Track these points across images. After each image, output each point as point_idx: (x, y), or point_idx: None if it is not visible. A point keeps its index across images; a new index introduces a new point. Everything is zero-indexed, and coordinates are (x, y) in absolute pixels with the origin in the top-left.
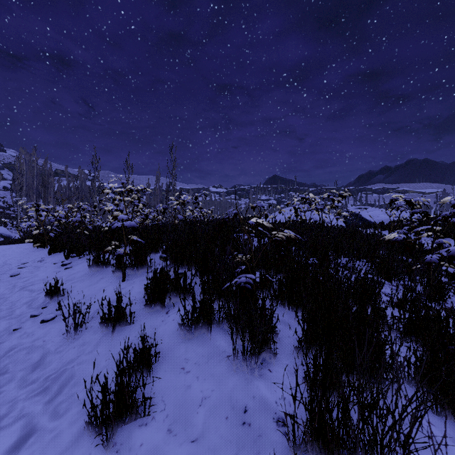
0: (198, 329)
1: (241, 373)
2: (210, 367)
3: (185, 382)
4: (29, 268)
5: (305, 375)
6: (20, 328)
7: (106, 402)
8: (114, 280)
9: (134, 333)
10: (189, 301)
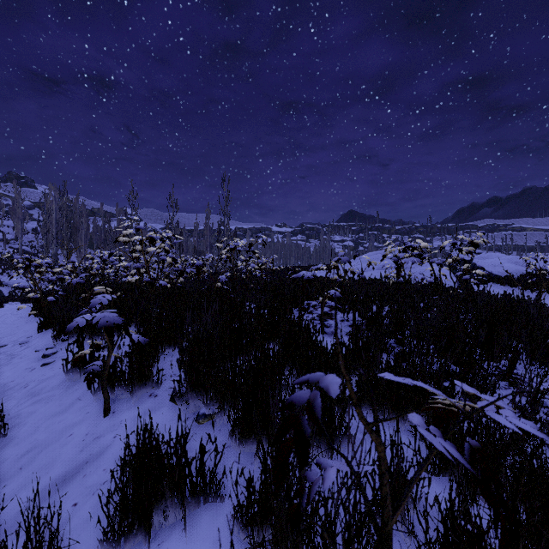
0: None
1: None
2: None
3: None
4: None
5: None
6: None
7: None
8: (93, 408)
9: None
10: (207, 526)
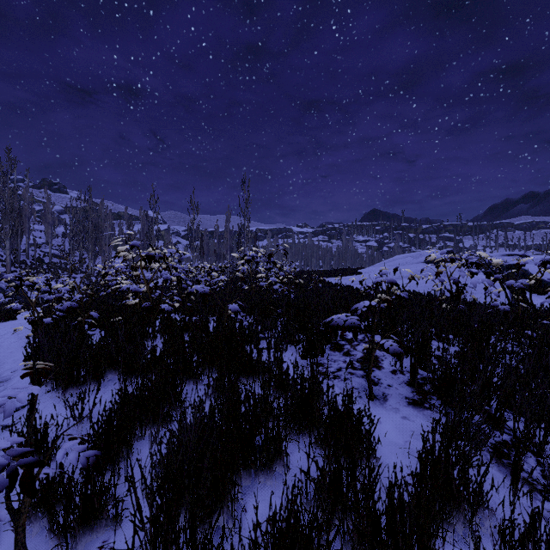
0: None
1: None
2: None
3: None
4: None
5: None
6: None
7: None
8: None
9: None
10: None
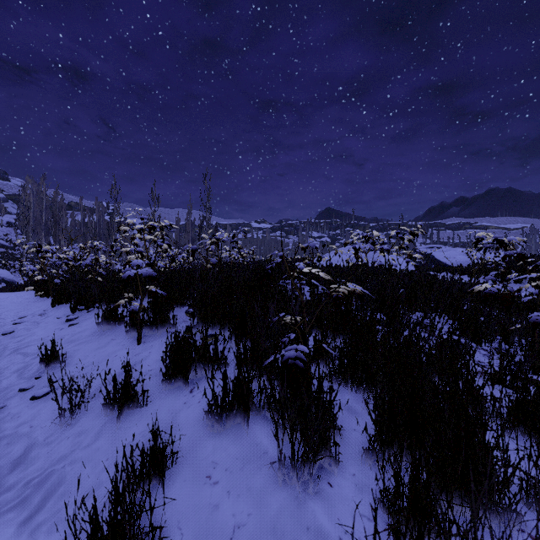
0: (231, 418)
1: (289, 488)
2: (246, 476)
3: (211, 500)
4: (26, 324)
5: (381, 495)
6: (3, 407)
7: (95, 539)
8: (127, 342)
9: (147, 419)
10: (221, 374)
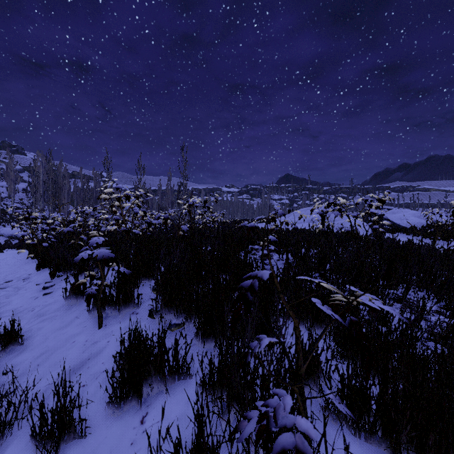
0: None
1: None
2: None
3: None
4: (8, 289)
5: None
6: None
7: None
8: (89, 323)
9: None
10: (181, 393)
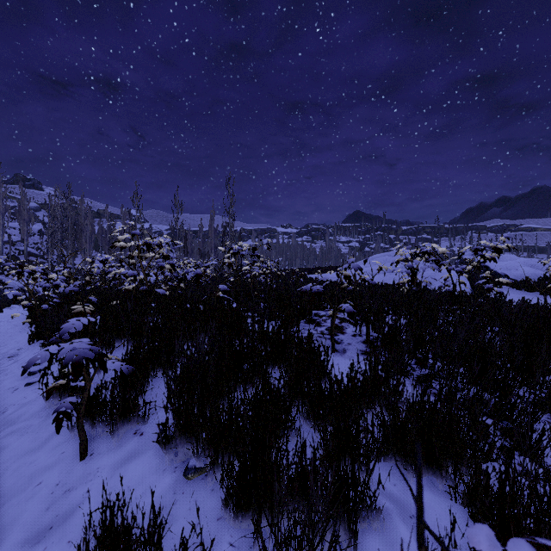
0: None
1: None
2: None
3: None
4: None
5: None
6: None
7: None
8: (70, 447)
9: None
10: None
